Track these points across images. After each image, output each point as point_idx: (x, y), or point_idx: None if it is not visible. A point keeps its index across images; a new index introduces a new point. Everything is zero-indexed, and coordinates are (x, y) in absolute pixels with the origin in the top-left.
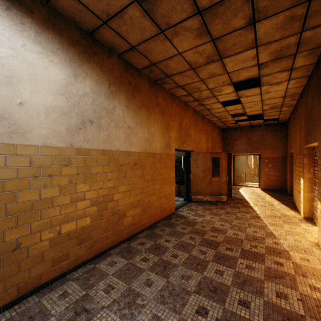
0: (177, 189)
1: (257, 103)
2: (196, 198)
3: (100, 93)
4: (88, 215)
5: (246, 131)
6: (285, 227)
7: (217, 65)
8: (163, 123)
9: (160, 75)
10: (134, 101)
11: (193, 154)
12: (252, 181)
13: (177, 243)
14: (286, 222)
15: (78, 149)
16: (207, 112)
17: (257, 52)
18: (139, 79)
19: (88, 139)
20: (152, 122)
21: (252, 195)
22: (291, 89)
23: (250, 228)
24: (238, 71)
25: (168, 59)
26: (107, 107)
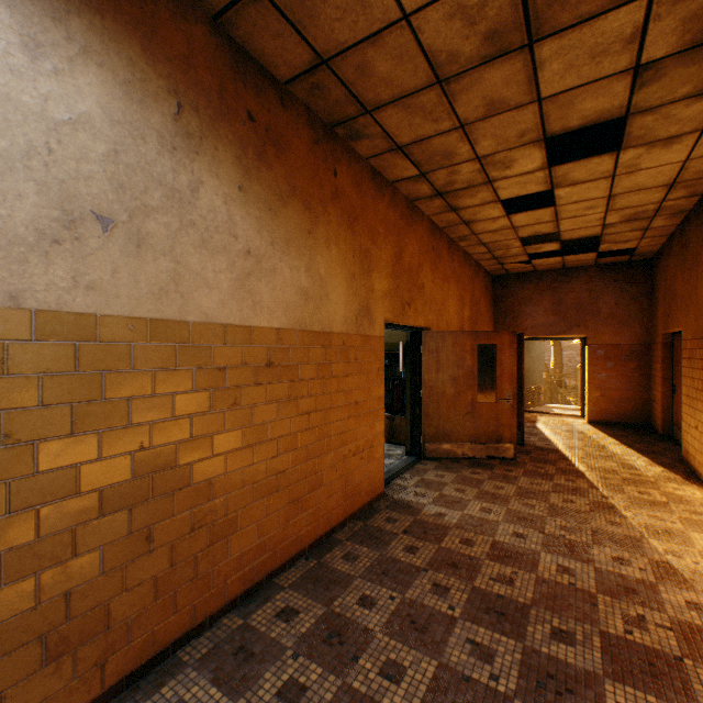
0: (388, 426)
1: (596, 203)
2: (438, 451)
3: (142, 127)
4: (89, 547)
5: (551, 281)
6: (698, 544)
7: (515, 71)
8: (352, 249)
9: (345, 106)
10: (264, 175)
11: (430, 337)
12: (554, 399)
13: (397, 609)
14: (692, 525)
15: (48, 316)
16: (464, 230)
17: (648, 15)
18: (280, 113)
19: (89, 280)
20: (322, 243)
21: (572, 439)
22: (699, 161)
23: (599, 547)
24: (573, 94)
25: (368, 41)
26: (170, 178)
